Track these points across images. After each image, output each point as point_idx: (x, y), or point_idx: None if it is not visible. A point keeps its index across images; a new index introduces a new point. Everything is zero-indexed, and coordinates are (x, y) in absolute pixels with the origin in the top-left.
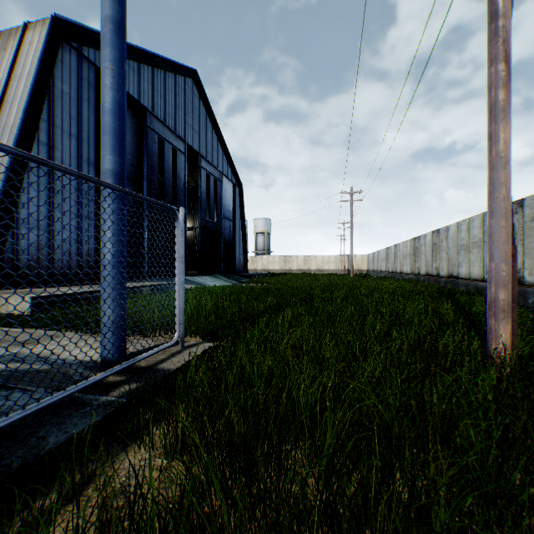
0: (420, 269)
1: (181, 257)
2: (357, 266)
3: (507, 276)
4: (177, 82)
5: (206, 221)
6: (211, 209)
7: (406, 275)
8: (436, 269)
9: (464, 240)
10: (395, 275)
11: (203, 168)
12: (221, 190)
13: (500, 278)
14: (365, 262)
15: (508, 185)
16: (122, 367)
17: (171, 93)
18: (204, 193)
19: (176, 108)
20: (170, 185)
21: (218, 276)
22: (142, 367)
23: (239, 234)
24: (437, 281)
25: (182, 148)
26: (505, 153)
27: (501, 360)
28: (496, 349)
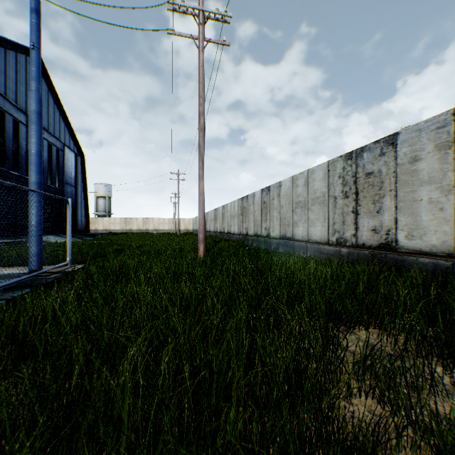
0: (217, 228)
1: (70, 222)
2: (185, 227)
3: (203, 230)
4: (19, 59)
5: (49, 186)
6: (54, 176)
7: (212, 233)
8: (224, 229)
9: (233, 213)
10: (207, 233)
11: (45, 138)
12: (64, 159)
13: (201, 230)
14: (191, 224)
15: (203, 201)
16: (52, 268)
17: (13, 70)
18: (47, 162)
19: (18, 83)
20: (12, 153)
21: (62, 235)
22: (56, 271)
23: (81, 198)
24: (224, 236)
25: (24, 120)
26: (202, 191)
27: (200, 257)
28: (200, 253)
